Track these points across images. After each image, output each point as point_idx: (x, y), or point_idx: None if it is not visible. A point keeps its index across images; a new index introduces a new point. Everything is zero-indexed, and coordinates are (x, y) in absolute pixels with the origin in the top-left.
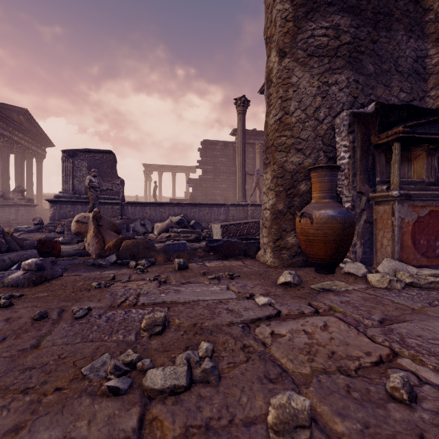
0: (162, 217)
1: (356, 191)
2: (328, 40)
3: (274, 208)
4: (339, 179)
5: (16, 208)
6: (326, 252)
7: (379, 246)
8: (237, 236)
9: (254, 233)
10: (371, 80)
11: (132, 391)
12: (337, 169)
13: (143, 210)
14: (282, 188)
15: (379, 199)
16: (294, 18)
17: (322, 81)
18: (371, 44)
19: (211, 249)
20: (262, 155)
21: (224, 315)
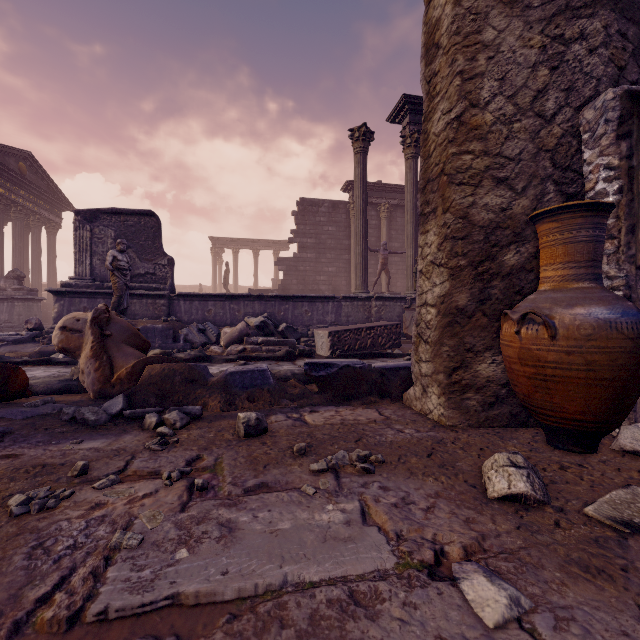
0: (234, 317)
1: (635, 266)
2: None
3: (446, 304)
4: None
5: (9, 303)
6: (590, 405)
7: None
8: (356, 350)
9: (383, 344)
10: None
11: None
12: (608, 211)
13: (204, 307)
14: (464, 262)
15: None
16: None
17: (549, 34)
18: None
19: (315, 381)
20: (390, 222)
21: None
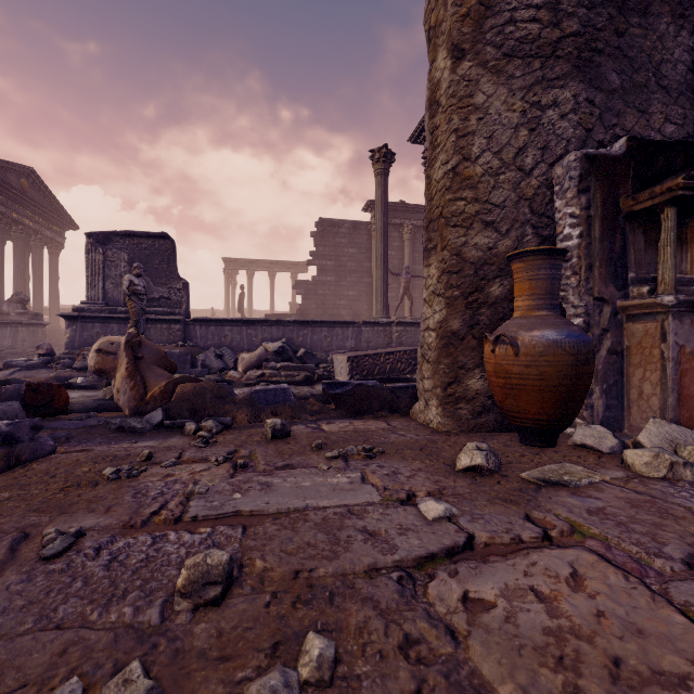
0: (251, 343)
1: (593, 297)
2: (541, 29)
3: (443, 328)
4: (562, 275)
5: (13, 328)
6: (544, 407)
7: (635, 396)
8: (375, 376)
9: (402, 370)
10: (615, 101)
11: None
12: (561, 255)
13: (221, 333)
14: (458, 293)
15: (636, 312)
16: None
17: (529, 101)
18: (615, 38)
19: (332, 399)
20: (414, 243)
21: (358, 546)
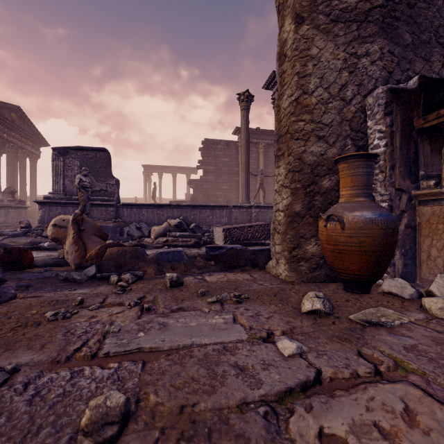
0: (160, 219)
1: (394, 188)
2: (357, 2)
3: (289, 210)
4: None
5: (5, 210)
6: (362, 266)
7: (425, 257)
8: (241, 241)
9: (259, 237)
10: (408, 52)
11: None
12: (374, 158)
13: (140, 213)
14: (299, 185)
15: (425, 198)
16: None
17: (349, 52)
18: (407, 9)
19: (212, 258)
20: (266, 155)
21: (232, 380)
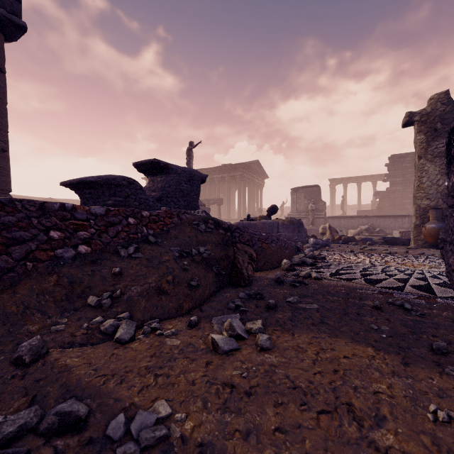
0: (352, 226)
1: None
2: None
3: (414, 223)
4: None
5: None
6: (432, 240)
7: None
8: None
9: None
10: None
11: (363, 250)
12: (439, 209)
13: (339, 222)
14: (418, 215)
15: None
16: (426, 141)
17: (441, 168)
18: None
19: (385, 241)
20: None
21: (381, 249)
